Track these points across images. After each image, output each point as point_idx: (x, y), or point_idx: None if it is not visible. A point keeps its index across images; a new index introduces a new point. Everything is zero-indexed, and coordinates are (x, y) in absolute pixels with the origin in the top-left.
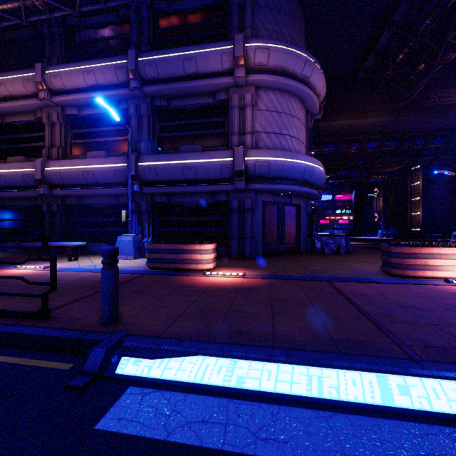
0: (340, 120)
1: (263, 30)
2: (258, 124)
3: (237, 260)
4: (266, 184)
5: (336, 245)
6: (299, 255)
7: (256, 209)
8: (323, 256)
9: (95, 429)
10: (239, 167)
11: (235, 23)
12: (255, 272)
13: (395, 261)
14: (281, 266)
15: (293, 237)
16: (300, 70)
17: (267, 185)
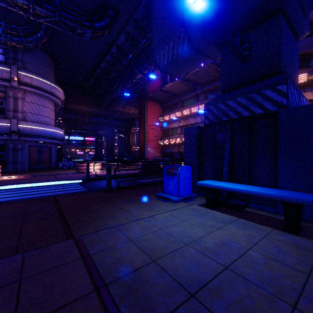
0: (76, 106)
1: (29, 64)
2: (26, 108)
3: (13, 173)
4: (31, 138)
5: (69, 165)
6: (50, 170)
7: (24, 149)
8: (61, 169)
9: None
10: (14, 129)
11: (11, 55)
12: (24, 176)
13: (78, 168)
14: (37, 173)
15: (47, 162)
16: (49, 90)
17: (31, 138)
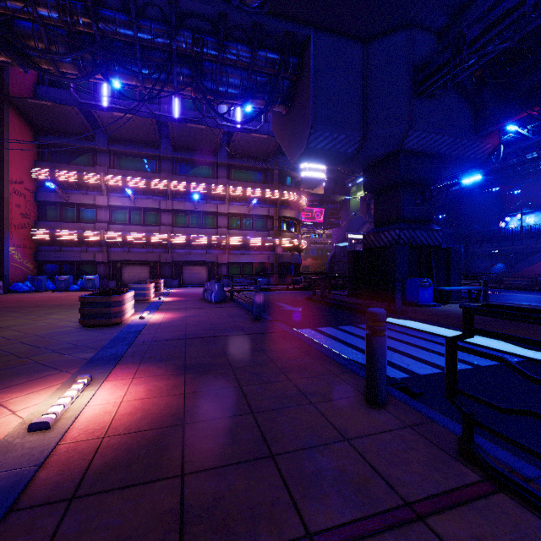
0: None
1: None
2: None
3: None
4: None
5: None
6: None
7: None
8: None
9: (409, 376)
10: None
11: None
12: (43, 380)
13: (115, 310)
14: None
15: None
16: None
17: None
